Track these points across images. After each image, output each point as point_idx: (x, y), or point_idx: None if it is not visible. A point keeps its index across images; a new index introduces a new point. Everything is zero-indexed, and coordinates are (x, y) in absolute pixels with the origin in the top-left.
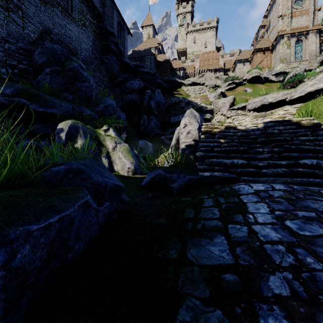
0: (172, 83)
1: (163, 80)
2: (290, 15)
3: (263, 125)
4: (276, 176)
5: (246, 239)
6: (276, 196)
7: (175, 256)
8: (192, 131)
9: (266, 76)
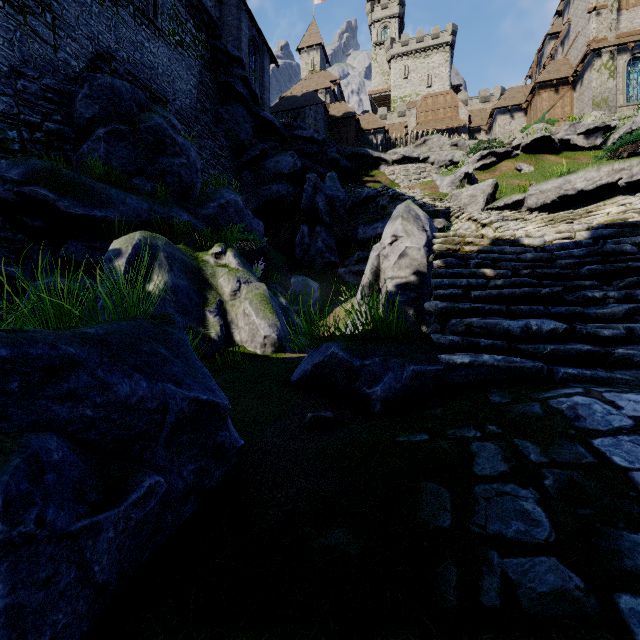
0: (360, 159)
1: (341, 154)
2: (617, 5)
3: (588, 235)
4: None
5: None
6: None
7: None
8: (410, 251)
9: (565, 137)
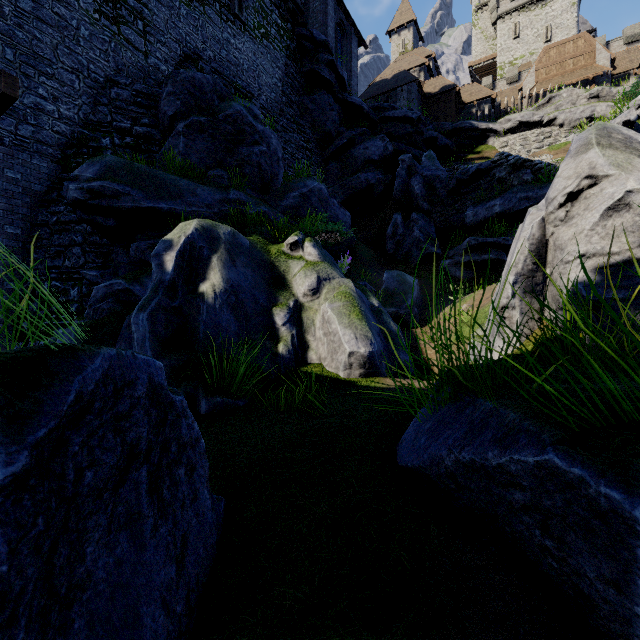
0: (462, 134)
1: (439, 132)
2: None
3: None
4: None
5: None
6: None
7: None
8: (638, 198)
9: None
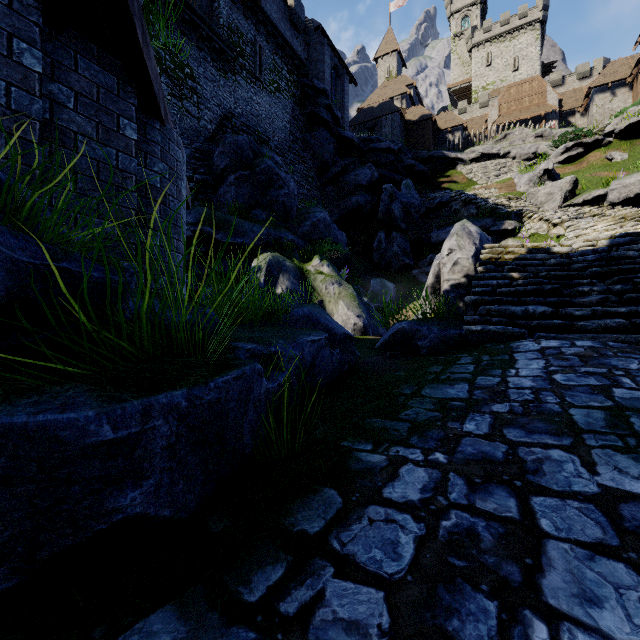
0: (436, 161)
1: (417, 159)
2: None
3: (607, 243)
4: (604, 332)
5: (492, 386)
6: (568, 353)
7: (409, 393)
8: (461, 261)
9: None
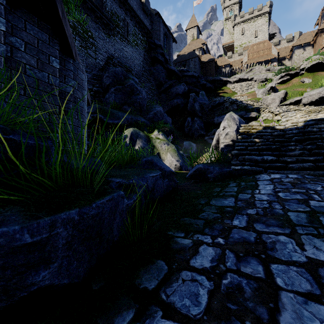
0: (216, 82)
1: (207, 81)
2: None
3: (303, 124)
4: (302, 170)
5: (246, 199)
6: (285, 181)
7: (204, 203)
8: (230, 133)
9: None
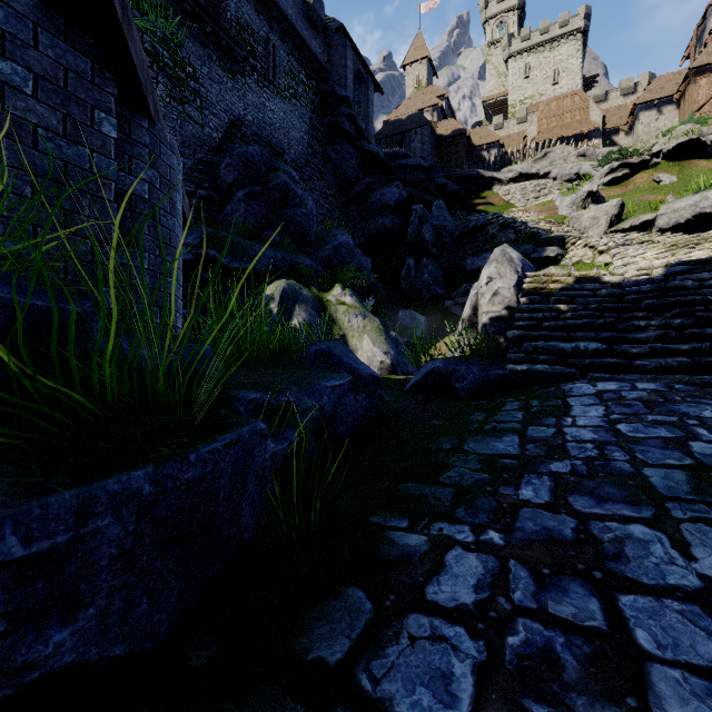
0: (470, 181)
1: (449, 177)
2: None
3: (663, 272)
4: (665, 372)
5: (546, 439)
6: (630, 398)
7: (449, 447)
8: (502, 290)
9: None
